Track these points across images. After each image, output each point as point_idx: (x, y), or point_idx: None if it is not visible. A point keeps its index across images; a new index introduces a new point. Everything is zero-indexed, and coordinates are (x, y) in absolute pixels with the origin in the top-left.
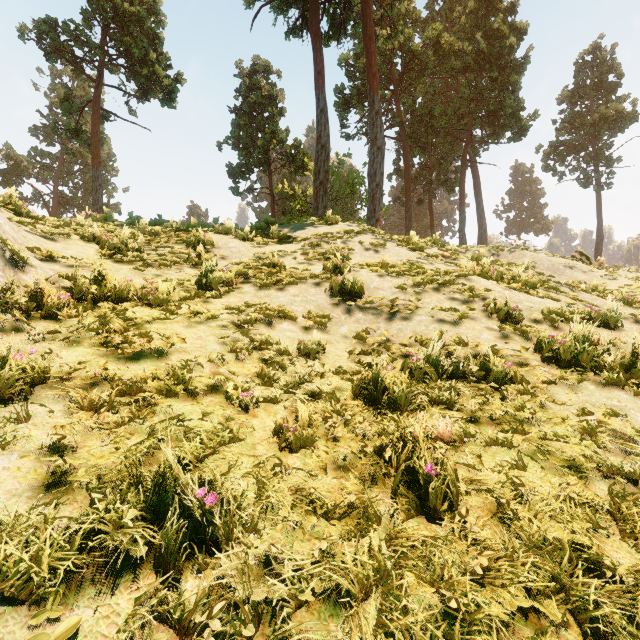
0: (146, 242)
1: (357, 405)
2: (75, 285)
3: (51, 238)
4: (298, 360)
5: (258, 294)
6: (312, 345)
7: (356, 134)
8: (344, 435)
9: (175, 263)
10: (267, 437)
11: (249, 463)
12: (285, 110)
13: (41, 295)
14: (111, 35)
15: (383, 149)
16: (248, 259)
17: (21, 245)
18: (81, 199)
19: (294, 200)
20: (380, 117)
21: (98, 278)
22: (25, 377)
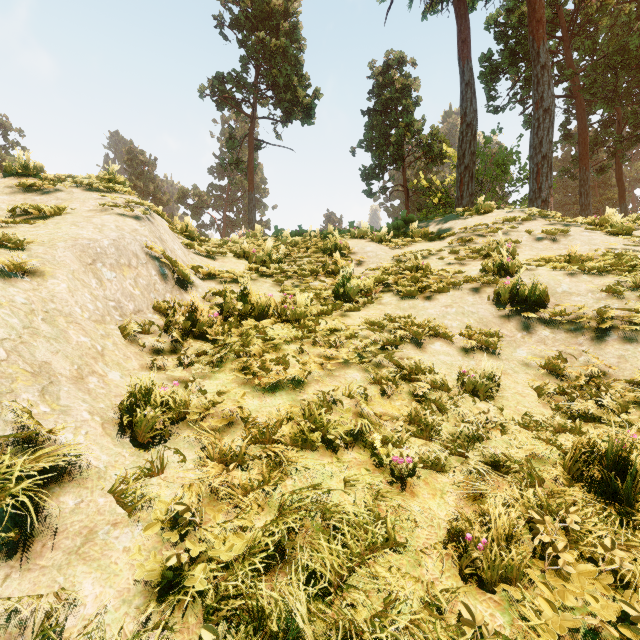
0: (287, 254)
1: (579, 496)
2: (224, 303)
3: (212, 258)
4: (462, 399)
5: (401, 305)
6: (481, 379)
7: (507, 104)
8: (572, 564)
9: (313, 273)
10: (436, 541)
11: (415, 597)
12: (420, 98)
13: (195, 316)
14: (262, 73)
15: (552, 110)
16: (387, 264)
17: (188, 267)
18: (242, 220)
19: (431, 193)
20: (548, 71)
21: (243, 295)
22: (169, 411)
